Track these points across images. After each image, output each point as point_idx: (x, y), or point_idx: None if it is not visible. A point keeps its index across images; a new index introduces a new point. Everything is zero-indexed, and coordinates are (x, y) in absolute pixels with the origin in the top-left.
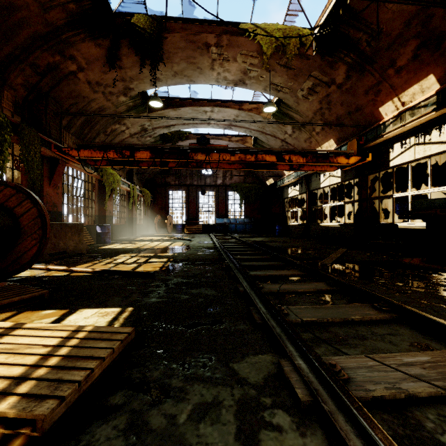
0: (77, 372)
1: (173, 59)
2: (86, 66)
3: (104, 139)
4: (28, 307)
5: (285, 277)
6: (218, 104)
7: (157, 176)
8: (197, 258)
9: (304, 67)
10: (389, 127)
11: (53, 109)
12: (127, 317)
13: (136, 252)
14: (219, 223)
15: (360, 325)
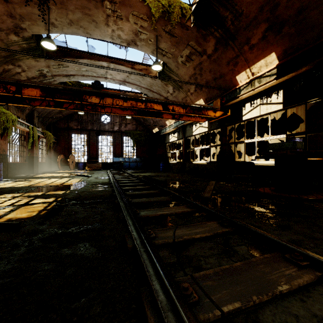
0: None
1: (67, 5)
2: None
3: None
4: None
5: (176, 215)
6: (113, 61)
7: (60, 121)
8: (88, 196)
9: (184, 37)
10: (243, 90)
11: None
12: None
13: (24, 191)
14: (115, 161)
15: (290, 298)
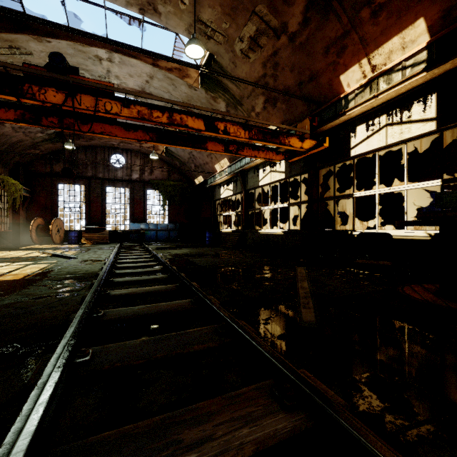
0: None
1: None
2: None
3: None
4: None
5: None
6: (119, 49)
7: (37, 161)
8: None
9: None
10: (353, 101)
11: None
12: None
13: None
14: (133, 229)
15: None
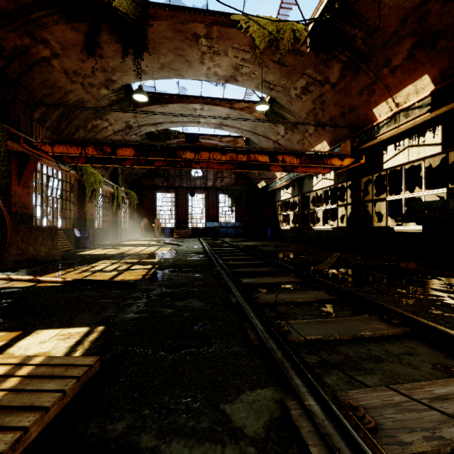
0: (2, 436)
1: (159, 50)
2: (61, 52)
3: (85, 136)
4: None
5: (281, 285)
6: (208, 102)
7: (144, 177)
8: (185, 265)
9: (297, 65)
10: (383, 128)
11: (23, 99)
12: (95, 340)
13: (119, 258)
14: (209, 227)
15: (371, 342)
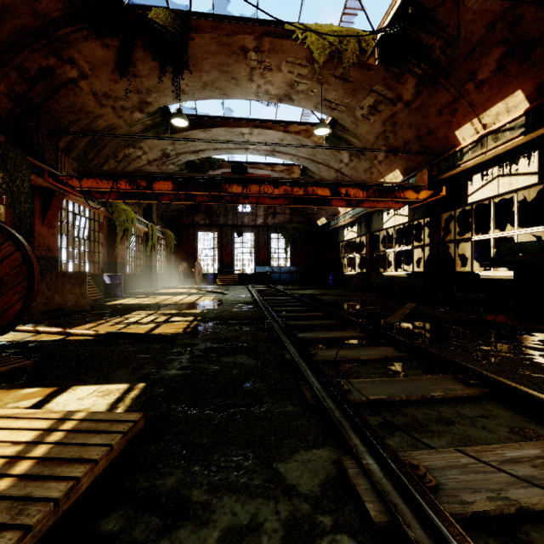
0: (55, 484)
1: (201, 66)
2: (90, 72)
3: (115, 167)
4: (2, 384)
5: (343, 340)
6: (258, 125)
7: (182, 214)
8: (232, 316)
9: (364, 80)
10: (467, 154)
11: (47, 127)
12: (137, 397)
13: (155, 309)
14: (259, 272)
15: (443, 403)
